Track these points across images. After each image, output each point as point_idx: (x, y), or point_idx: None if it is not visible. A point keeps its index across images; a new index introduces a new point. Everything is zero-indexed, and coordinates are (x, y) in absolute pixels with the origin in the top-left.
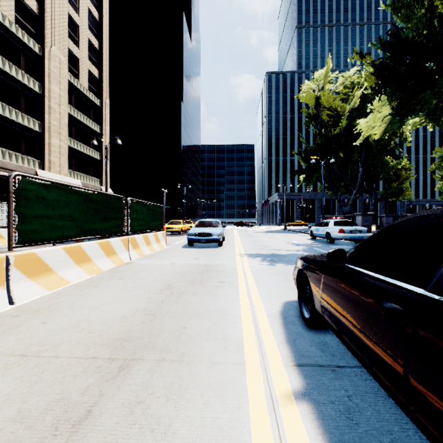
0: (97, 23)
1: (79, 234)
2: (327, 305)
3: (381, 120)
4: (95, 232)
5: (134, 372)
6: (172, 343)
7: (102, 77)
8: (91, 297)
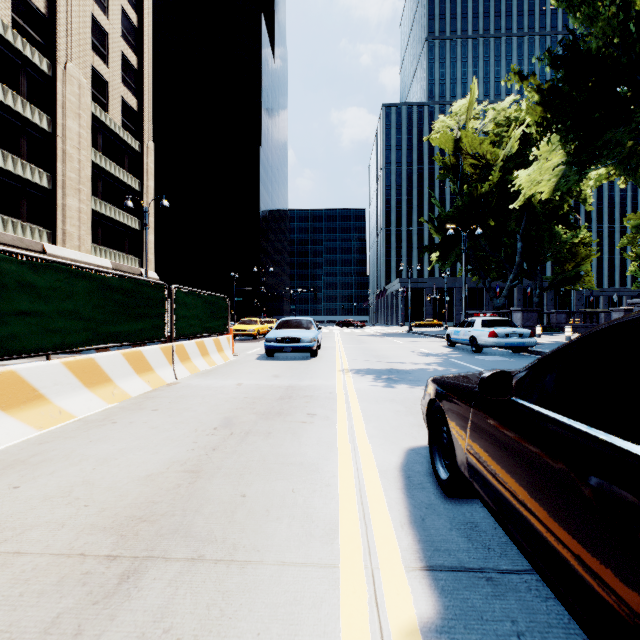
0: (135, 30)
1: (92, 341)
2: (479, 466)
3: (550, 171)
4: (118, 338)
5: (146, 585)
6: (220, 526)
7: (142, 108)
8: (103, 441)
